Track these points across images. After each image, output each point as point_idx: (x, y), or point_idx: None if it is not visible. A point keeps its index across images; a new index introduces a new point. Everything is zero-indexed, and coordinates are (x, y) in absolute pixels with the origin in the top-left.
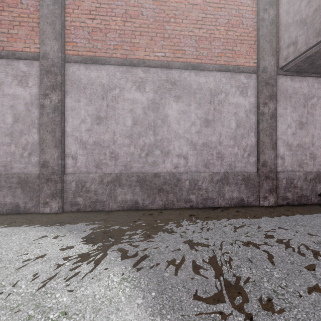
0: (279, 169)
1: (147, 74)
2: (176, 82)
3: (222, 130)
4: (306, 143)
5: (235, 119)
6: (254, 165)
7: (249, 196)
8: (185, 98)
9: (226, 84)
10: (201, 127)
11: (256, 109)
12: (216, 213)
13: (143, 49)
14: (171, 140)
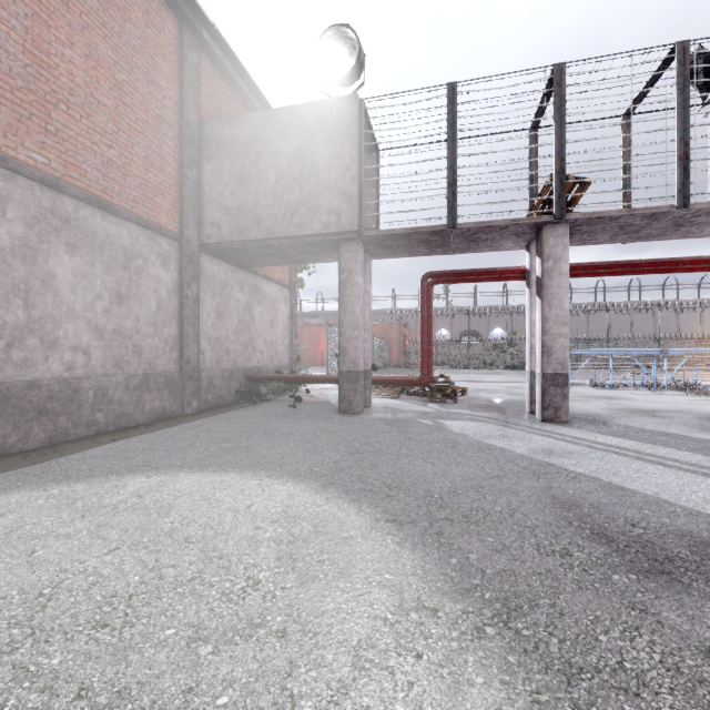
0: (201, 367)
1: (11, 185)
2: (71, 220)
3: (140, 312)
4: (223, 336)
5: (156, 299)
6: (177, 362)
7: (172, 405)
8: (87, 251)
9: (146, 245)
10: (111, 303)
11: (179, 289)
12: (146, 430)
13: (1, 132)
14: (62, 321)
